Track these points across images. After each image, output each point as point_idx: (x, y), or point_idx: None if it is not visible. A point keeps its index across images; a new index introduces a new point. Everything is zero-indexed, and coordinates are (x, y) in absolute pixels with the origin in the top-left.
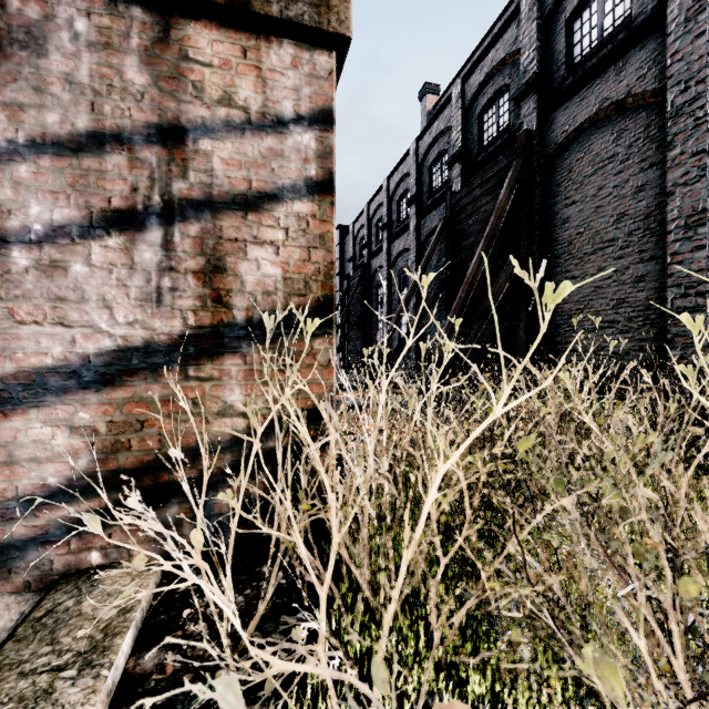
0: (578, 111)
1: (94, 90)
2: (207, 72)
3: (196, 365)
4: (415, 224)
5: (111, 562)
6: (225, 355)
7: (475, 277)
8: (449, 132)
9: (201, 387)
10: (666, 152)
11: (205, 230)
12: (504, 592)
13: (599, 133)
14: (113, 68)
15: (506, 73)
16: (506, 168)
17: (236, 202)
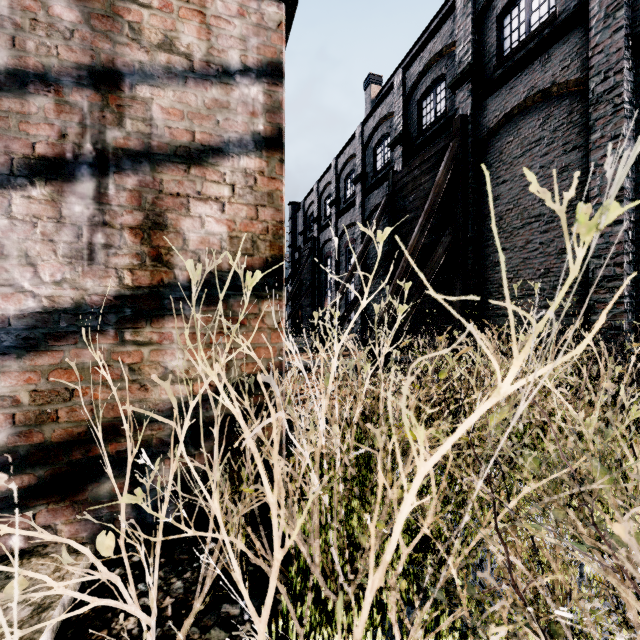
0: (508, 98)
1: (15, 23)
2: (146, 13)
3: (133, 328)
4: (361, 200)
5: (35, 545)
6: (165, 317)
7: (416, 248)
8: (391, 117)
9: (138, 352)
10: (587, 136)
11: (143, 184)
12: (491, 610)
13: (527, 119)
14: (37, 0)
15: (443, 64)
16: (443, 150)
17: (178, 154)
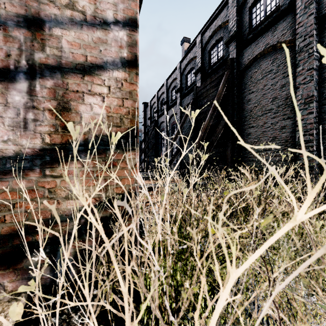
0: (255, 49)
1: None
2: None
3: (51, 167)
4: (179, 101)
5: None
6: (70, 161)
7: (208, 126)
8: (195, 59)
9: (54, 181)
10: (295, 69)
11: (57, 84)
12: None
13: (264, 60)
14: None
15: (222, 32)
16: (222, 76)
17: (77, 68)
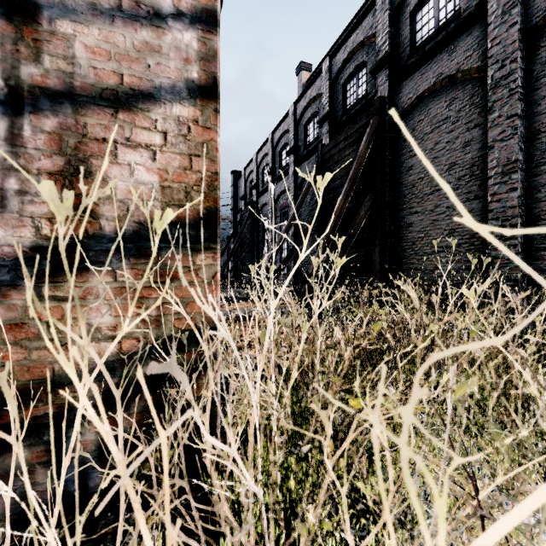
0: (420, 83)
1: None
2: None
3: (53, 282)
4: (294, 170)
5: None
6: (90, 270)
7: (342, 211)
8: (320, 98)
9: (58, 308)
10: (486, 116)
11: (64, 126)
12: None
13: (436, 100)
14: None
15: (364, 52)
16: (365, 126)
17: (104, 97)
